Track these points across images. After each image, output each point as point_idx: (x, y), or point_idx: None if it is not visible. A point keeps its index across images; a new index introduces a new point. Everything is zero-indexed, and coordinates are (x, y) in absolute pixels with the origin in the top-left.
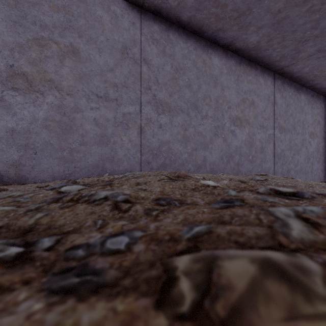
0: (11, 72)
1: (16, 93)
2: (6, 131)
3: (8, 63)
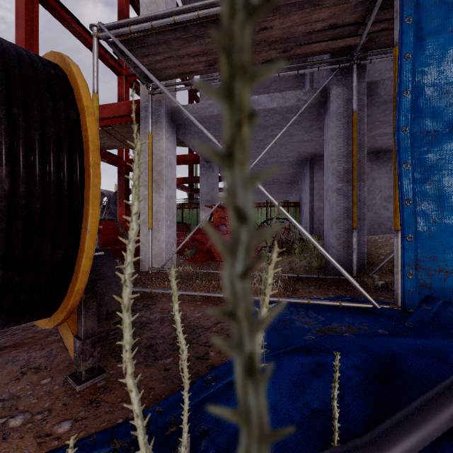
0: (388, 196)
1: (389, 203)
2: (387, 217)
3: (387, 193)
